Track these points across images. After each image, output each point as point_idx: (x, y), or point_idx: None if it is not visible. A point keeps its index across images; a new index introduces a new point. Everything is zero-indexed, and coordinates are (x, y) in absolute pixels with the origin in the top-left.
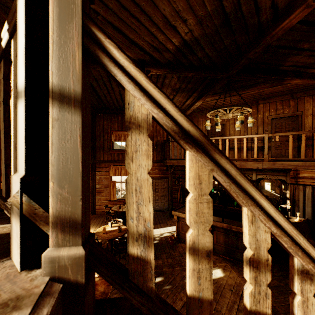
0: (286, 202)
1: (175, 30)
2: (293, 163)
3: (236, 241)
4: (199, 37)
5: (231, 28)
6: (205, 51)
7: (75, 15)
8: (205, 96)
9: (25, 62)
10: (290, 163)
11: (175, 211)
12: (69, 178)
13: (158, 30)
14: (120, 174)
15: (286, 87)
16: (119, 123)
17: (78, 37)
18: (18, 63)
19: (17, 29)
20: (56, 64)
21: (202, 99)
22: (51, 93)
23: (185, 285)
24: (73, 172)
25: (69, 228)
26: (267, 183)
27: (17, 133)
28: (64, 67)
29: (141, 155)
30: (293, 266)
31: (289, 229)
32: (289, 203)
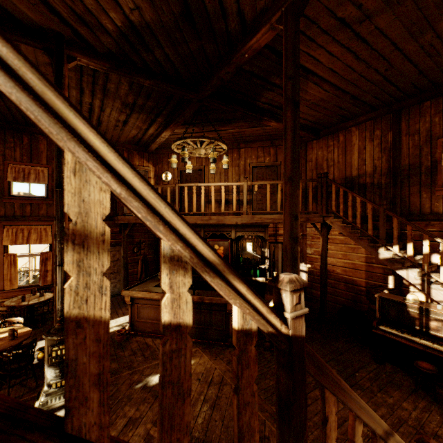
0: (265, 262)
1: None
2: (271, 216)
3: (210, 316)
4: (152, 24)
5: (195, 26)
6: (165, 51)
7: None
8: (175, 125)
9: None
10: (267, 216)
11: (129, 290)
12: None
13: None
14: (28, 242)
15: (265, 131)
16: (26, 149)
17: None
18: None
19: None
20: None
21: (170, 129)
22: None
23: (134, 394)
24: None
25: None
26: (247, 242)
27: None
28: None
29: None
30: (161, 253)
31: (142, 189)
32: (267, 263)
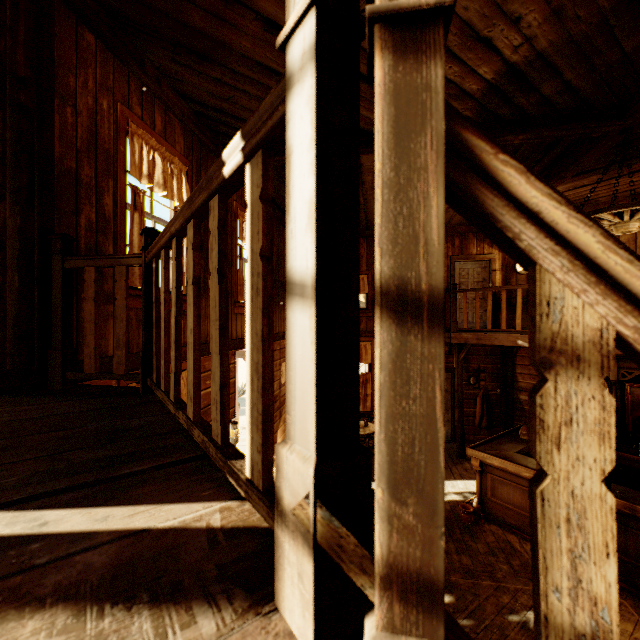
0: None
1: (488, 48)
2: None
3: None
4: (549, 48)
5: None
6: (563, 78)
7: (428, 114)
8: (553, 183)
9: (316, 227)
10: None
11: (475, 449)
12: (415, 483)
13: (447, 56)
14: None
15: None
16: None
17: (437, 163)
18: (292, 225)
19: (288, 158)
20: (389, 231)
21: None
22: (379, 296)
23: (508, 629)
24: (424, 471)
25: (415, 595)
26: None
27: (288, 363)
28: (405, 235)
29: (581, 434)
30: None
31: None
32: None
